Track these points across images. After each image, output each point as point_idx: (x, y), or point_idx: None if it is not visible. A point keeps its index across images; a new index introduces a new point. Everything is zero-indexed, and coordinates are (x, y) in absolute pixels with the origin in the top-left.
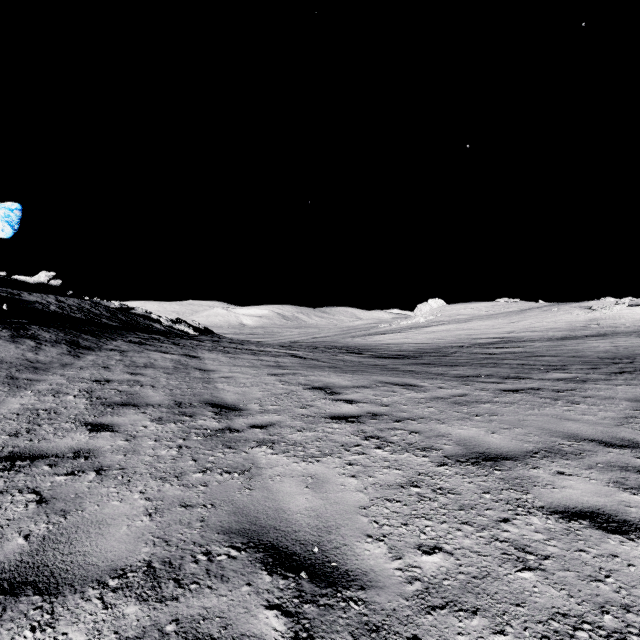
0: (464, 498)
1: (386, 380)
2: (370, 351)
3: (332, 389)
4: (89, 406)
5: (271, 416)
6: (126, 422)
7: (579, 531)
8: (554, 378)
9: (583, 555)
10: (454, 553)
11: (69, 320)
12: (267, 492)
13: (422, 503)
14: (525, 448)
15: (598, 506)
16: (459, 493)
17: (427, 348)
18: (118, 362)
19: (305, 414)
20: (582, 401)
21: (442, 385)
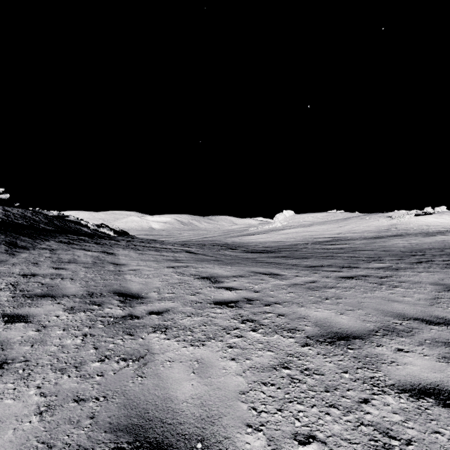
0: (328, 378)
1: (256, 270)
2: (243, 247)
3: (216, 278)
4: (11, 298)
5: (167, 303)
6: (41, 312)
7: (429, 410)
8: (375, 267)
9: (439, 438)
10: (327, 442)
11: (12, 225)
12: (157, 379)
13: (293, 385)
14: (368, 327)
15: (437, 382)
16: (323, 373)
17: (283, 245)
18: (47, 259)
19: (194, 300)
20: (399, 285)
21: (298, 274)
